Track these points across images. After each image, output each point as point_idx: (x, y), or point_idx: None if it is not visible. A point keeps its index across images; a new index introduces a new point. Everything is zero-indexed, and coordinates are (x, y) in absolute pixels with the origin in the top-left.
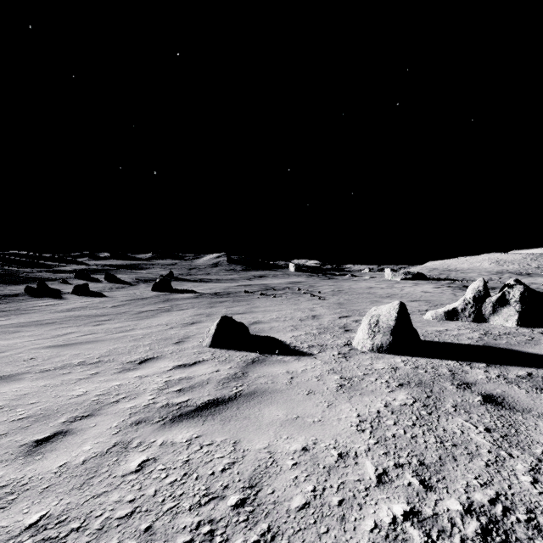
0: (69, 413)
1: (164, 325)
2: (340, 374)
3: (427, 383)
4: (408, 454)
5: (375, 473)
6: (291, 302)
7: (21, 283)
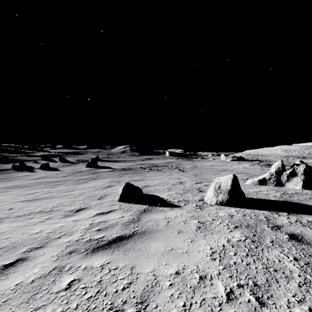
0: (28, 245)
1: (92, 187)
2: (198, 219)
3: (252, 226)
4: (246, 277)
5: (225, 292)
6: (167, 174)
7: (10, 163)
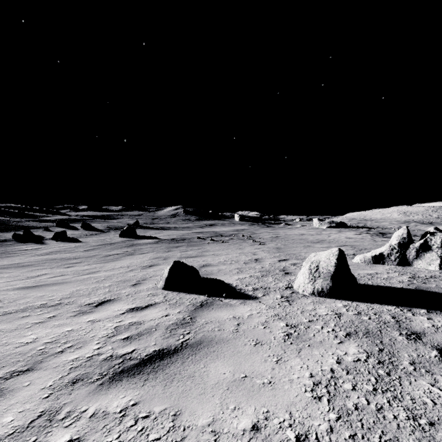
0: (9, 366)
1: (125, 267)
2: (286, 321)
3: (374, 333)
4: (380, 438)
5: None
6: (236, 247)
7: (11, 231)
